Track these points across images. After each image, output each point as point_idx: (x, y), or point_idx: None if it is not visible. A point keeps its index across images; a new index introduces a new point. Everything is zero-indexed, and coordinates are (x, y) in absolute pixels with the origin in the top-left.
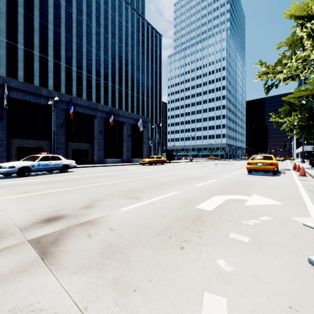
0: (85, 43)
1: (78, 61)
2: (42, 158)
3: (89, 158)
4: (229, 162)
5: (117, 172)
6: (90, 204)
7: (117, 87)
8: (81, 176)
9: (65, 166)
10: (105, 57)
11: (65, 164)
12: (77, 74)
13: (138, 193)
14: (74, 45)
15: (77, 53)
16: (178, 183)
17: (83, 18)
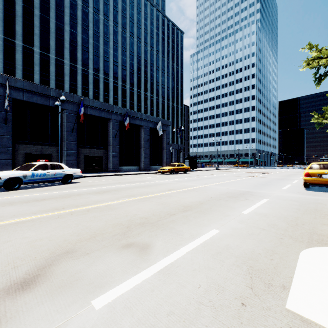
0: (102, 44)
1: (94, 63)
2: (38, 166)
3: (102, 165)
4: (263, 170)
5: (128, 185)
6: (39, 269)
7: (136, 90)
8: (81, 190)
9: (67, 176)
10: (123, 58)
11: (67, 174)
12: (94, 77)
13: (147, 230)
14: (90, 46)
15: (93, 54)
16: (211, 206)
17: (100, 17)
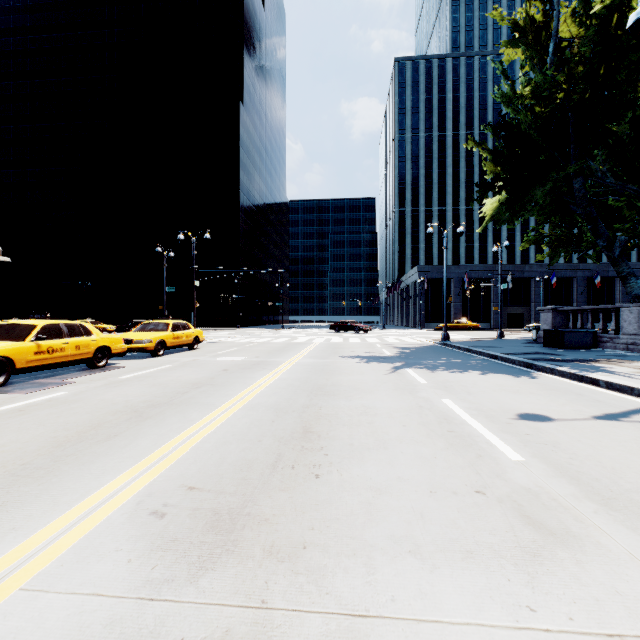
0: None
1: None
2: None
3: None
4: None
5: None
6: None
7: None
8: None
9: None
10: None
11: None
12: None
13: None
14: None
15: None
16: None
17: None
